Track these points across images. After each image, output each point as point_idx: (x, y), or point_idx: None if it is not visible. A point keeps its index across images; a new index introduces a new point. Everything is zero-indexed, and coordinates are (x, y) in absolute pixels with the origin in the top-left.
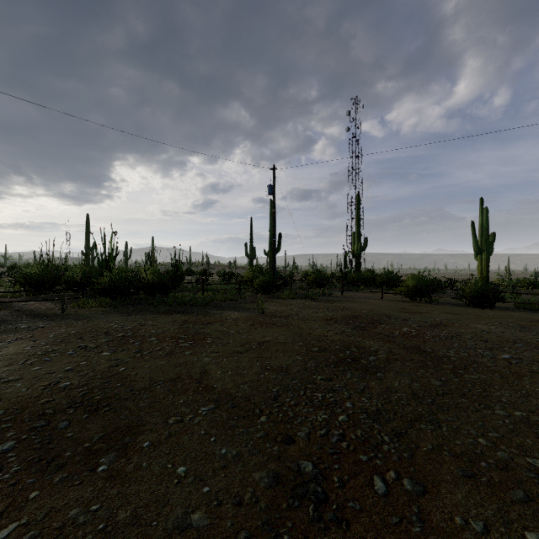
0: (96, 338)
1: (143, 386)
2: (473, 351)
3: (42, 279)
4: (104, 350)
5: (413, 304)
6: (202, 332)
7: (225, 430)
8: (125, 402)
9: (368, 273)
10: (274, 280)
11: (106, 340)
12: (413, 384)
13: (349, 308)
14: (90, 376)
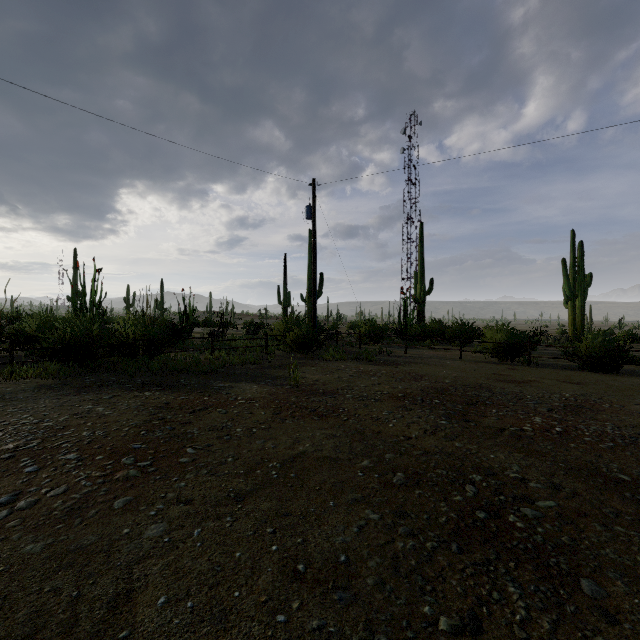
0: None
1: None
2: None
3: None
4: None
5: (506, 367)
6: (182, 432)
7: None
8: None
9: (435, 324)
10: (315, 334)
11: None
12: None
13: (423, 375)
14: None
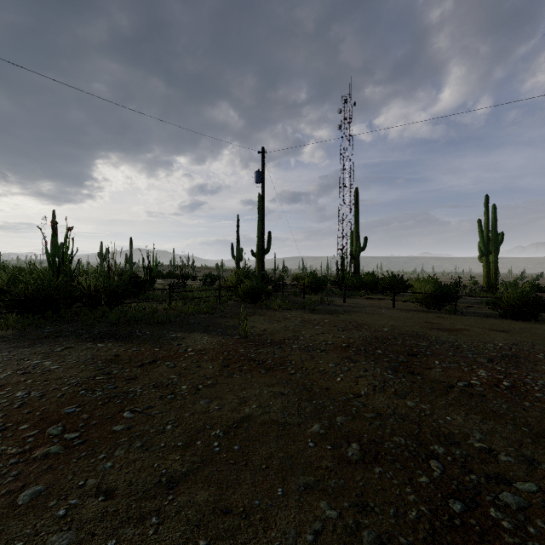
0: None
1: None
2: None
3: None
4: None
5: (435, 315)
6: (124, 391)
7: None
8: None
9: (369, 276)
10: (263, 286)
11: None
12: None
13: (363, 324)
14: None
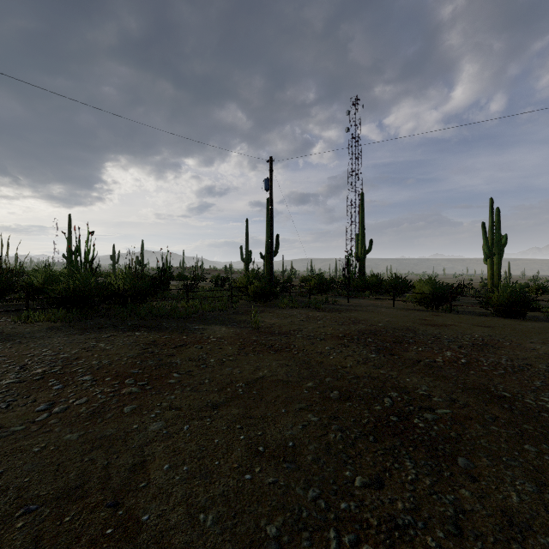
0: None
1: None
2: None
3: None
4: None
5: (431, 313)
6: (168, 362)
7: None
8: None
9: (373, 278)
10: (272, 286)
11: (11, 382)
12: (546, 497)
13: (361, 320)
14: None
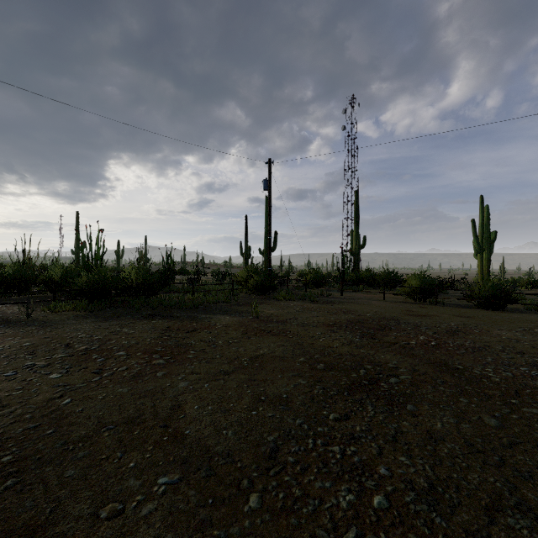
0: (51, 353)
1: (84, 433)
2: (516, 369)
3: (15, 279)
4: (55, 371)
5: (418, 306)
6: (184, 343)
7: (189, 534)
8: (45, 467)
9: (367, 272)
10: (270, 280)
11: (63, 356)
12: (461, 425)
13: (351, 311)
14: (15, 416)
